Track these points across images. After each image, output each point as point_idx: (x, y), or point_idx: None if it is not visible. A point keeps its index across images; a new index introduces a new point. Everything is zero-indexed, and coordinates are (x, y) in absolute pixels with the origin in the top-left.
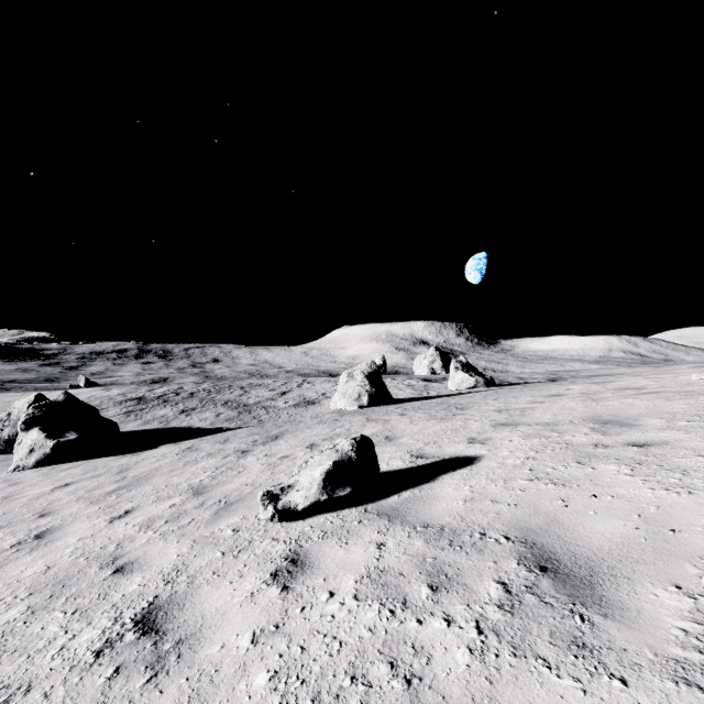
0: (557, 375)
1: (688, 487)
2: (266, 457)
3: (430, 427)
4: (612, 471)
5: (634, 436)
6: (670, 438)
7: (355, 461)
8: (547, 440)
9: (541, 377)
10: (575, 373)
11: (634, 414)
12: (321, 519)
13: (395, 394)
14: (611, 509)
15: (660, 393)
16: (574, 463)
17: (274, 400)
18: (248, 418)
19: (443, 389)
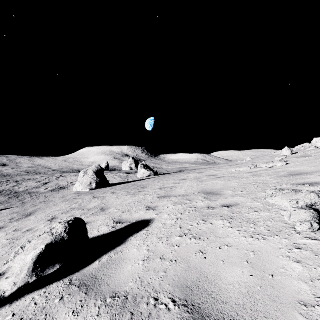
0: (181, 169)
1: (261, 234)
2: (14, 231)
3: (127, 200)
4: (221, 225)
5: (223, 200)
6: (238, 201)
7: (67, 240)
8: (185, 205)
9: (176, 170)
10: (188, 168)
11: (219, 188)
12: (28, 301)
13: (111, 181)
14: (230, 258)
15: (224, 177)
16: (201, 221)
17: (38, 188)
18: (15, 201)
19: (135, 177)
